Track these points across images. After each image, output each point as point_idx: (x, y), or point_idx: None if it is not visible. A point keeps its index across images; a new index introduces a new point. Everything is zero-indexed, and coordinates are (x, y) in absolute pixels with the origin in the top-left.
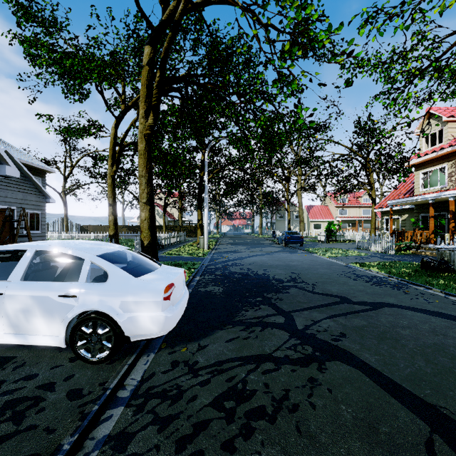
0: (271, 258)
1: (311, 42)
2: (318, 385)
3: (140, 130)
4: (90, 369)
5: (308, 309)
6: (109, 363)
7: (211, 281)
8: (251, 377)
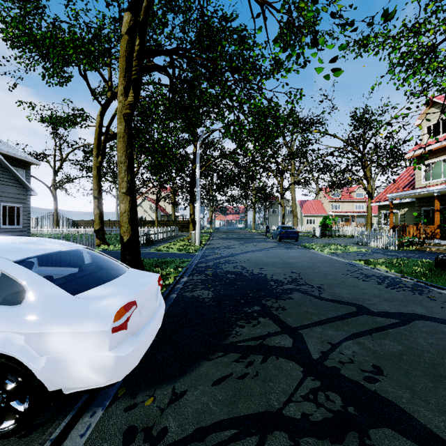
0: (266, 255)
1: None
2: None
3: (119, 110)
4: None
5: (319, 324)
6: (24, 434)
7: (200, 282)
8: None
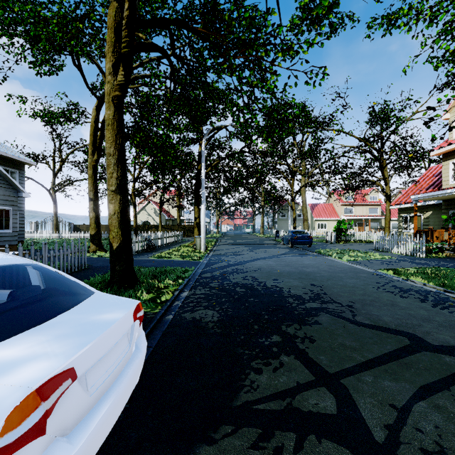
0: (279, 263)
1: None
2: None
3: (107, 92)
4: None
5: (367, 368)
6: None
7: (204, 298)
8: None
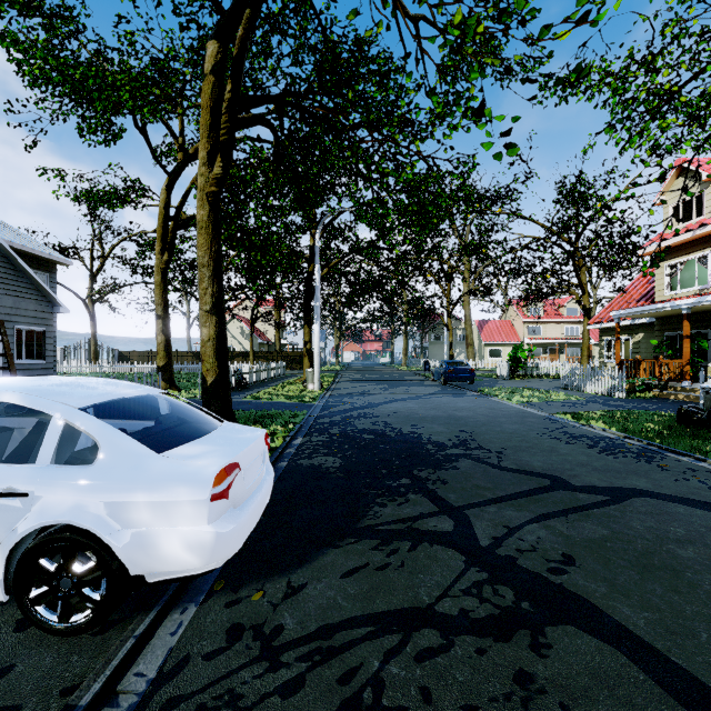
0: (423, 405)
1: (499, 16)
2: (539, 692)
3: (200, 187)
4: (52, 649)
5: (495, 502)
6: (98, 631)
7: (323, 445)
8: (392, 669)
